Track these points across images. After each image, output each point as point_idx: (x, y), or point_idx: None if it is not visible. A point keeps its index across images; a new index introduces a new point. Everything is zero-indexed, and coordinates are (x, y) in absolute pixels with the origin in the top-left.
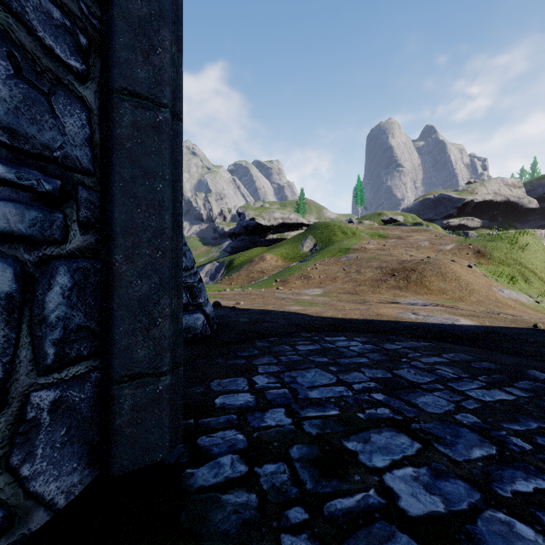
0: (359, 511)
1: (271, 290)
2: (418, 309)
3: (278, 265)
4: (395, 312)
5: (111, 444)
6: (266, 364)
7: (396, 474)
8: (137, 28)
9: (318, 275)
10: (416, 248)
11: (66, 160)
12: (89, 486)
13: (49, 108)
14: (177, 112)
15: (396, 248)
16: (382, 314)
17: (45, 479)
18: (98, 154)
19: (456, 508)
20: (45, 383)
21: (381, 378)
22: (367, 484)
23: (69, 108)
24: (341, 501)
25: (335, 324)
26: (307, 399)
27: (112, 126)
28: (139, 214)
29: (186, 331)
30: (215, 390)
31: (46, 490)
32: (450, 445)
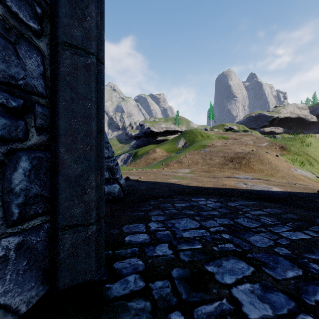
0: (217, 314)
1: (159, 170)
2: (247, 181)
3: (163, 155)
4: (233, 183)
5: (57, 270)
6: (157, 215)
7: (239, 288)
8: (74, 4)
9: (187, 161)
10: (245, 145)
11: (27, 87)
12: (44, 296)
13: (15, 52)
14: (100, 58)
15: (233, 145)
16: (226, 184)
17: (12, 294)
18: (49, 84)
19: (280, 313)
20: (12, 232)
21: (227, 224)
22: (221, 295)
23: (29, 53)
24: (204, 307)
25: (198, 190)
26: (182, 238)
27: (58, 66)
28: (75, 122)
29: (108, 195)
30: (125, 232)
31: (12, 302)
32: (272, 269)
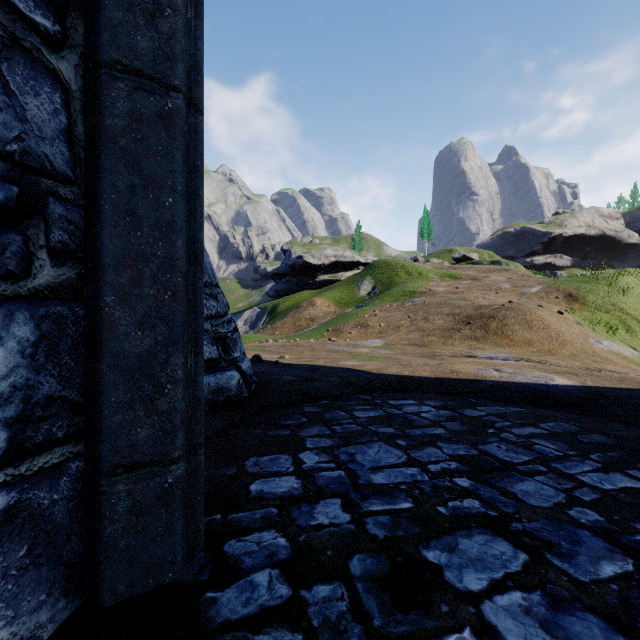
0: None
1: (321, 341)
2: (501, 365)
3: (329, 311)
4: (473, 369)
5: (98, 562)
6: (317, 435)
7: (499, 603)
8: None
9: (378, 323)
10: (495, 291)
11: (28, 158)
12: (70, 619)
13: None
14: (195, 101)
15: (471, 291)
16: (458, 371)
17: None
18: (81, 154)
19: None
20: None
21: (463, 456)
22: (459, 619)
23: (33, 83)
24: None
25: (401, 383)
26: (370, 486)
27: (100, 114)
28: (139, 238)
29: (217, 393)
30: (251, 472)
31: None
32: (568, 557)
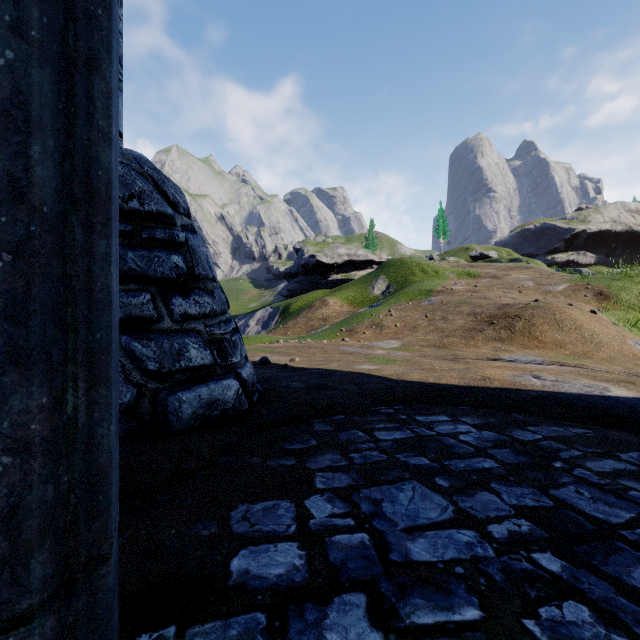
0: None
1: (334, 342)
2: (538, 370)
3: (343, 311)
4: (508, 375)
5: None
6: (329, 468)
7: None
8: None
9: (394, 323)
10: (517, 289)
11: None
12: None
13: None
14: None
15: (491, 289)
16: (491, 378)
17: None
18: None
19: None
20: None
21: (534, 509)
22: None
23: None
24: None
25: (427, 392)
26: (409, 566)
27: None
28: None
29: (210, 406)
30: (236, 532)
31: None
32: None
